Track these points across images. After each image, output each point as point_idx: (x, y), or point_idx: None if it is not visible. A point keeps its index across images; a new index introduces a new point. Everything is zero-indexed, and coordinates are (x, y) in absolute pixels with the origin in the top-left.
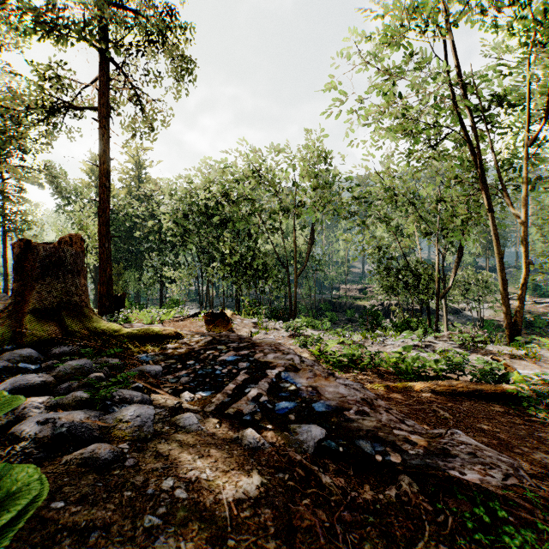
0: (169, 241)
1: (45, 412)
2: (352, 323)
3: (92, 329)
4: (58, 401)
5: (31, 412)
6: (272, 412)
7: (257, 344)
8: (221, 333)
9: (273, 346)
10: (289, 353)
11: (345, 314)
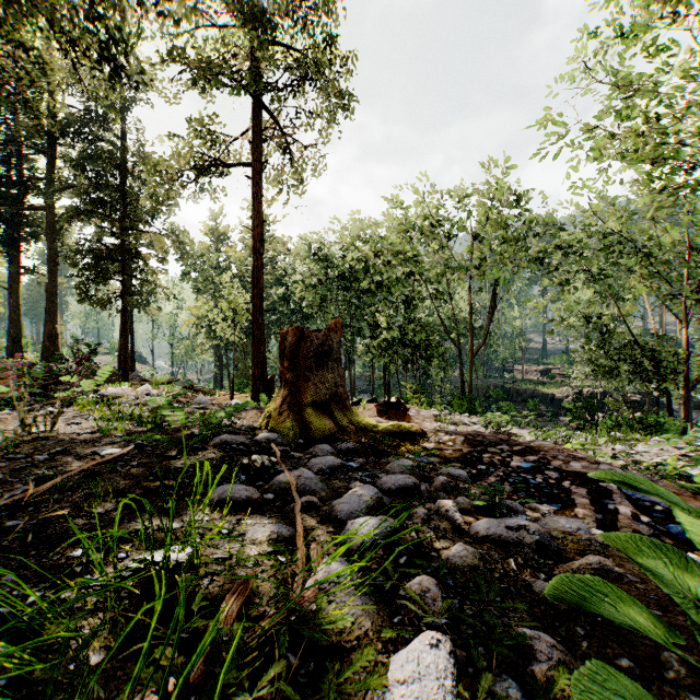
0: (300, 311)
1: (461, 516)
2: (538, 418)
3: (355, 424)
4: (456, 505)
5: (455, 515)
6: (673, 536)
7: (536, 448)
8: (466, 431)
9: (563, 451)
10: (599, 463)
11: (525, 405)
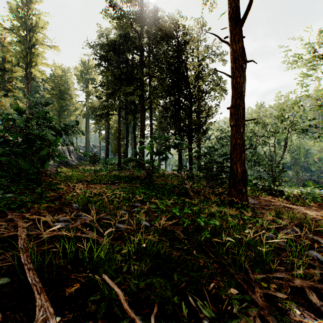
0: None
1: None
2: None
3: None
4: None
5: None
6: None
7: None
8: None
9: None
10: None
11: None
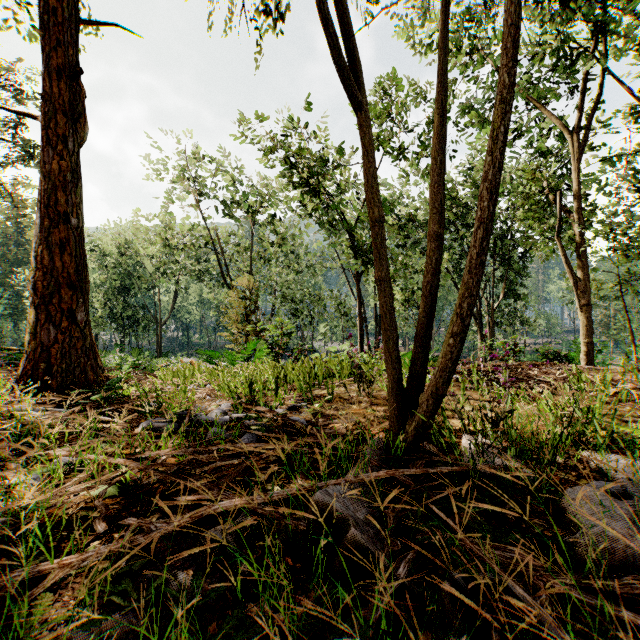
0: None
1: None
2: None
3: None
4: None
5: None
6: None
7: None
8: None
9: None
10: None
11: None
